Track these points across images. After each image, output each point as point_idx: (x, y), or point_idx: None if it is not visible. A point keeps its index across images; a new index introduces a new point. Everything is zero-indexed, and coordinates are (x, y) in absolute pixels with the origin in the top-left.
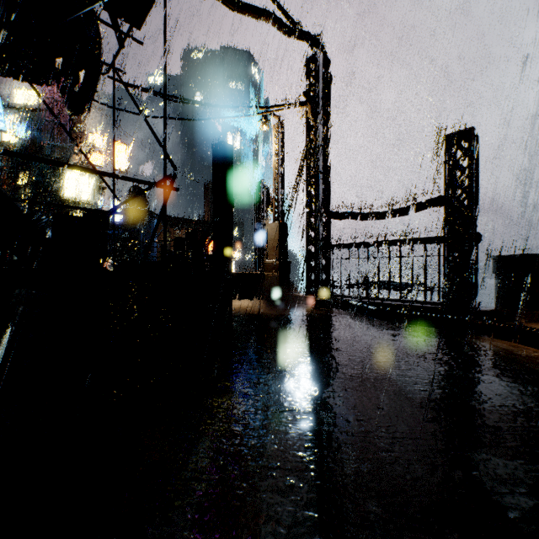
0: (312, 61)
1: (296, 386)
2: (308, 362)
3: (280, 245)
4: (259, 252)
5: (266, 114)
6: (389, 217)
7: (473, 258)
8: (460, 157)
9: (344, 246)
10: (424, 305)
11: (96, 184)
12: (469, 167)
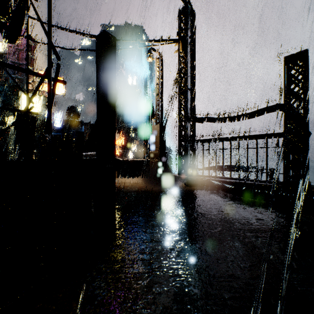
0: (182, 12)
1: (183, 312)
2: (191, 255)
3: (160, 140)
4: (147, 145)
5: (151, 49)
6: (238, 120)
7: (308, 149)
8: (293, 74)
9: (205, 140)
10: (267, 184)
11: (43, 103)
12: (304, 79)
